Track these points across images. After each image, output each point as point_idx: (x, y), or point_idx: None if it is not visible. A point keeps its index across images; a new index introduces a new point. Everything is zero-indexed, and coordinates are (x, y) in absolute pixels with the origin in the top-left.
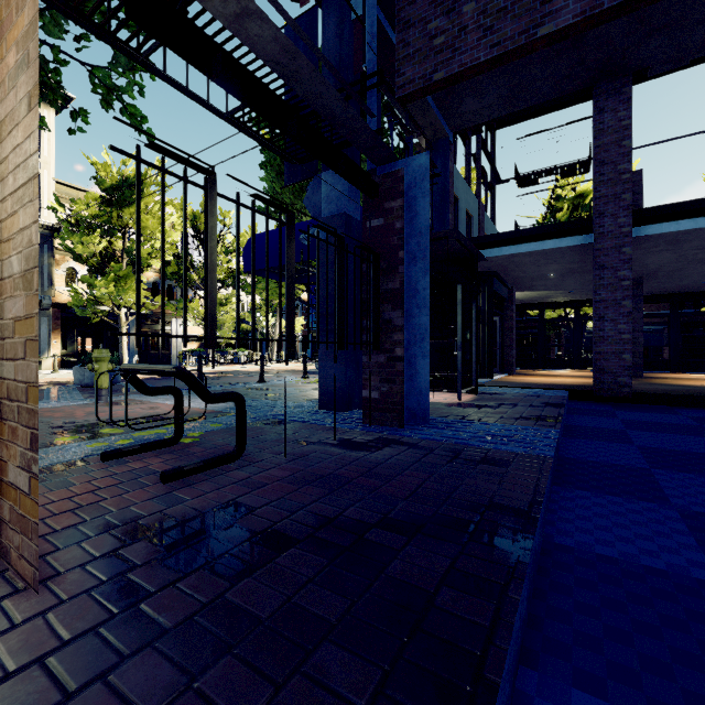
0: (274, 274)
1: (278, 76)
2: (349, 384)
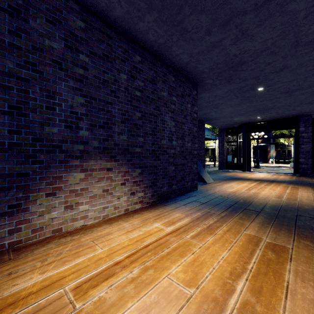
0: (212, 139)
1: None
2: None
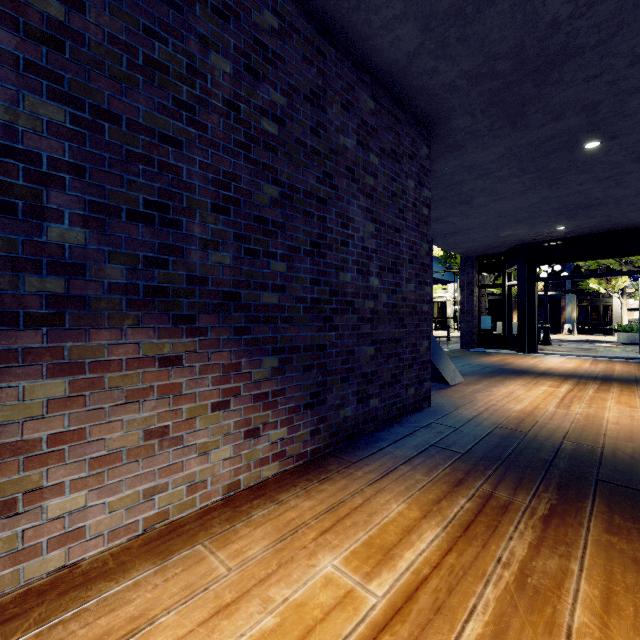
0: (443, 281)
1: None
2: None
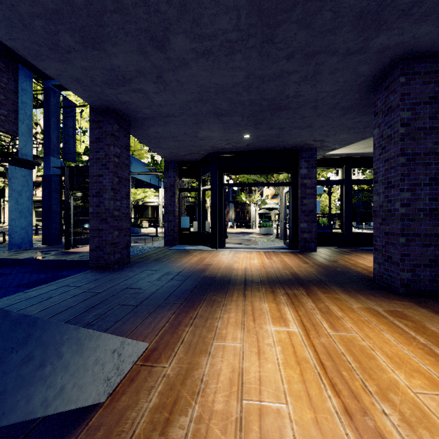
0: (152, 186)
1: (0, 155)
2: (45, 236)
